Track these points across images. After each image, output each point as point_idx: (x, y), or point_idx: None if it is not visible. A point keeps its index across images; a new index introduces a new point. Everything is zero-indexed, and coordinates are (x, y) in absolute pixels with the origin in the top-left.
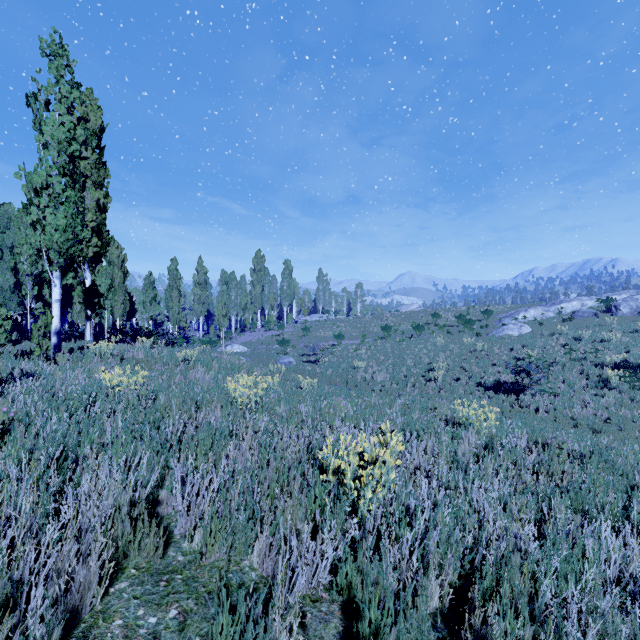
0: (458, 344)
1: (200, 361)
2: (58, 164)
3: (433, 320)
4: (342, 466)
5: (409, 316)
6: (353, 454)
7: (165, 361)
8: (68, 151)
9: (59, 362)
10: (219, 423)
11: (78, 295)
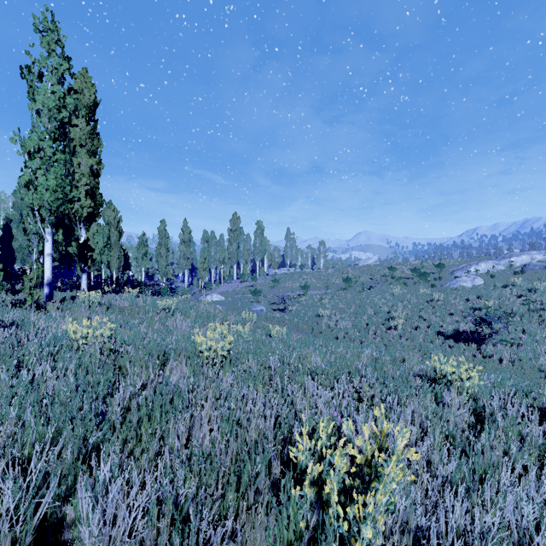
0: (415, 295)
1: (179, 310)
2: (49, 130)
3: (389, 273)
4: (327, 489)
5: (367, 269)
6: (339, 457)
7: (147, 310)
8: (58, 118)
9: (46, 311)
10: (182, 381)
11: (72, 250)
